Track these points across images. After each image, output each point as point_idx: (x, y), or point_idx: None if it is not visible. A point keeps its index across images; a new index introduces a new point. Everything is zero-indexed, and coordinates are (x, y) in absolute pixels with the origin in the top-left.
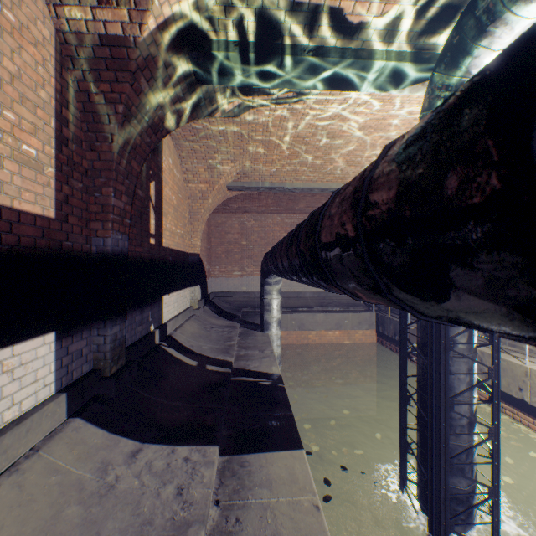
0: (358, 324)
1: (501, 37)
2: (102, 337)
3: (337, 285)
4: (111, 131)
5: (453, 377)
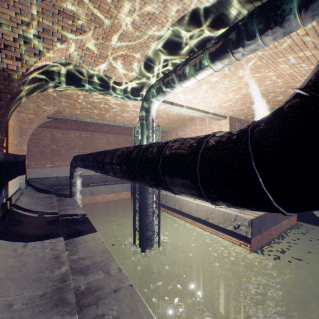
0: (122, 189)
1: (157, 100)
2: None
3: (108, 174)
4: (2, 104)
5: (148, 200)
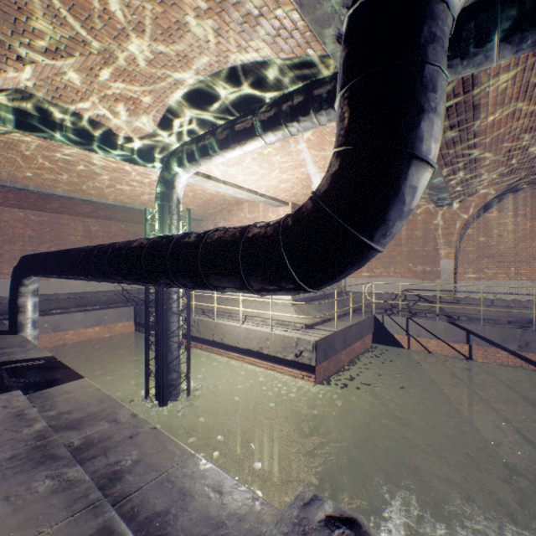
0: (118, 318)
1: (187, 171)
2: None
3: (113, 278)
4: None
5: (171, 325)
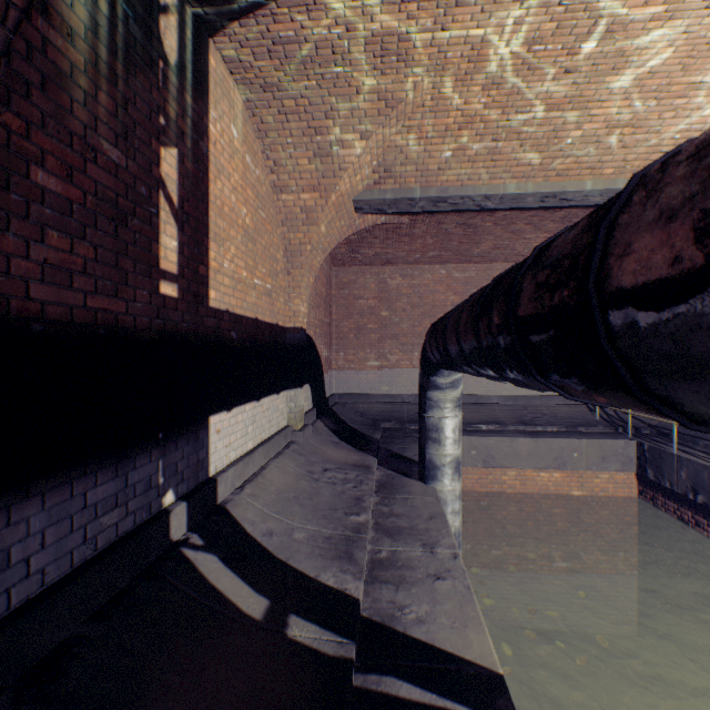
0: (599, 461)
1: None
2: None
3: None
4: None
5: None
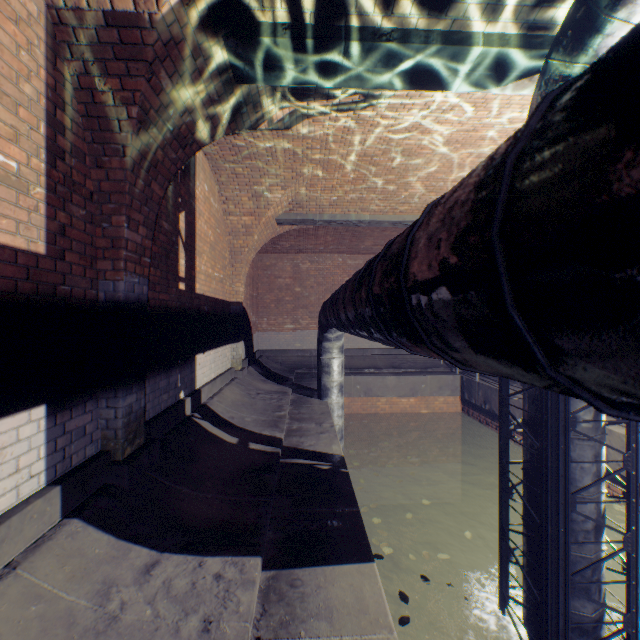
0: (438, 389)
1: None
2: (112, 410)
3: (433, 346)
4: (123, 141)
5: (574, 465)
